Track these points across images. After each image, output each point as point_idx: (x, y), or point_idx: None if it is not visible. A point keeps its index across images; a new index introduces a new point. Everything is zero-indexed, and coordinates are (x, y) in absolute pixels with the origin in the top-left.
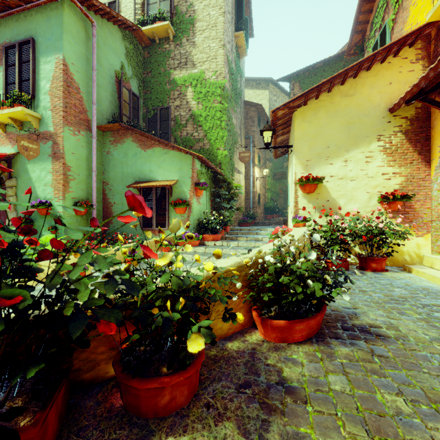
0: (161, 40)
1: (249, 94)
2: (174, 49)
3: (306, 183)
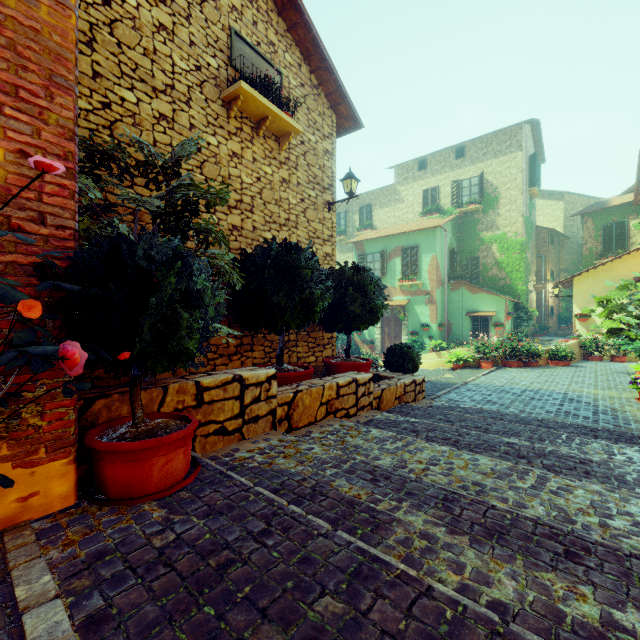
0: (471, 212)
1: (539, 204)
2: (482, 218)
3: (580, 317)
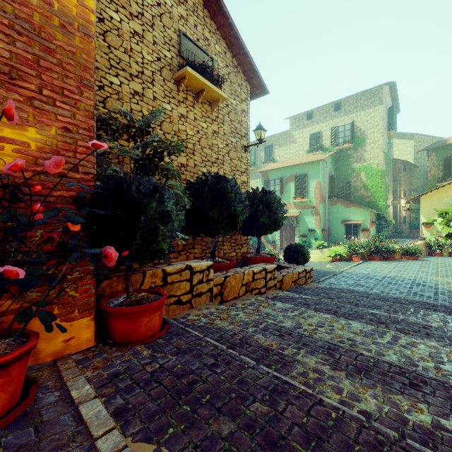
0: (345, 149)
1: (395, 142)
2: (353, 153)
3: (426, 225)
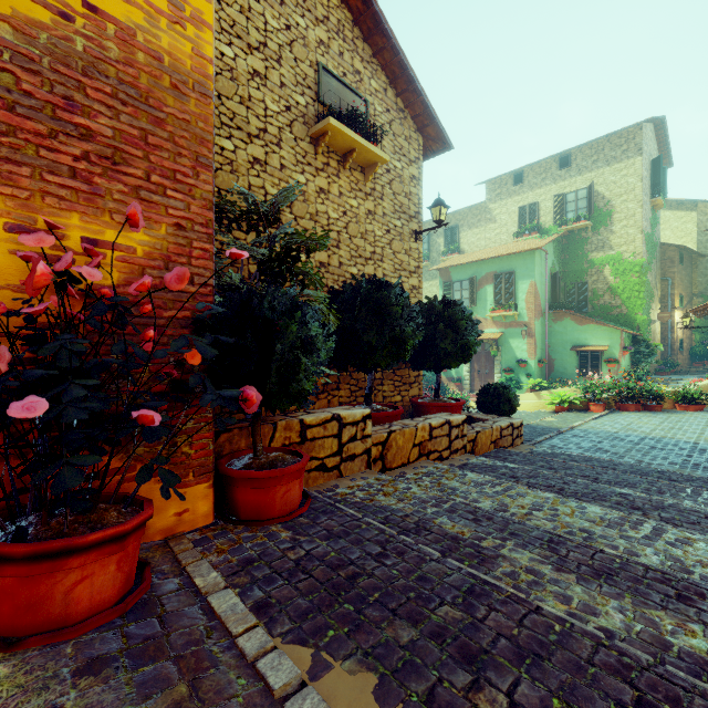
0: (578, 230)
1: (665, 216)
2: (591, 236)
3: None
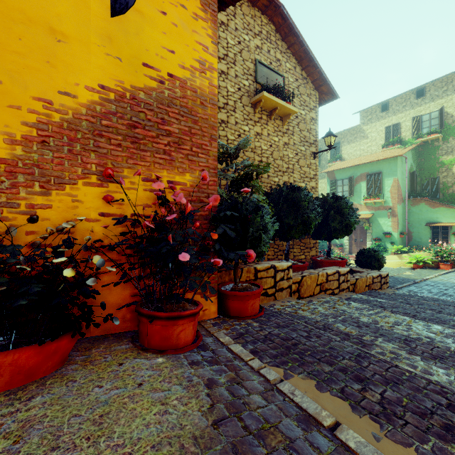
0: (431, 141)
1: None
2: (442, 144)
3: None
